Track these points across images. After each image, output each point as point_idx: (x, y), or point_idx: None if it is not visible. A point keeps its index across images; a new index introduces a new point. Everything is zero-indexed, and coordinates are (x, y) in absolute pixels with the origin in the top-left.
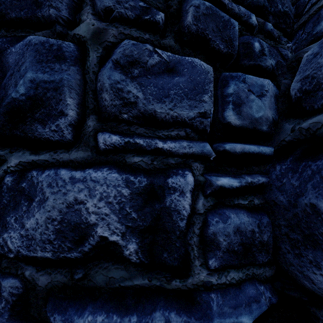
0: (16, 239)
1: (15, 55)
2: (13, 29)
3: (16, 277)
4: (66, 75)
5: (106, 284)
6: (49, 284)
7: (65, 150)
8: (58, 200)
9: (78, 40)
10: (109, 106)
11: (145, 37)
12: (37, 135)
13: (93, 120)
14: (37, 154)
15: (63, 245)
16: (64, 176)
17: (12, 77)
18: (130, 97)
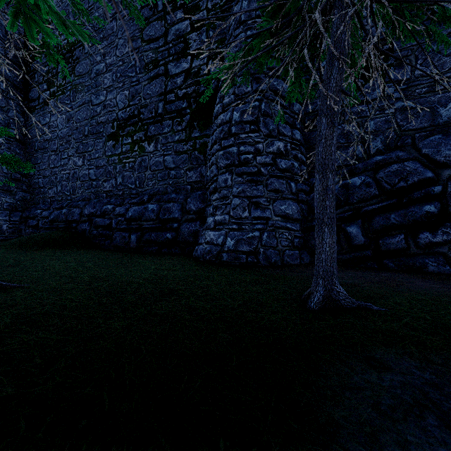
0: None
1: None
2: None
3: None
4: None
5: None
6: None
7: None
8: None
9: None
10: None
11: None
12: None
13: None
14: None
15: None
16: None
17: None
18: None
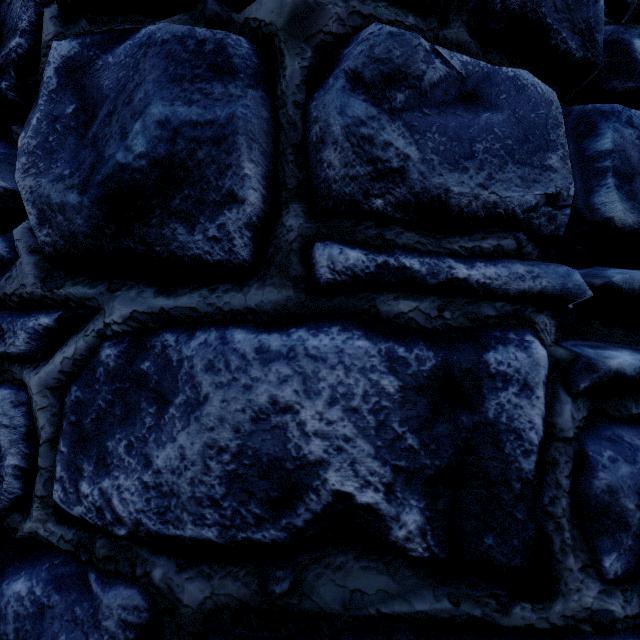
0: (132, 493)
1: (117, 70)
2: (105, 16)
3: (133, 584)
4: (242, 109)
5: (343, 608)
6: (206, 601)
7: (234, 285)
8: (233, 402)
9: (254, 34)
10: (337, 181)
11: (406, 21)
12: (175, 248)
13: (296, 214)
14: (169, 295)
15: (244, 511)
16: (242, 345)
17: (113, 118)
18: (390, 158)
